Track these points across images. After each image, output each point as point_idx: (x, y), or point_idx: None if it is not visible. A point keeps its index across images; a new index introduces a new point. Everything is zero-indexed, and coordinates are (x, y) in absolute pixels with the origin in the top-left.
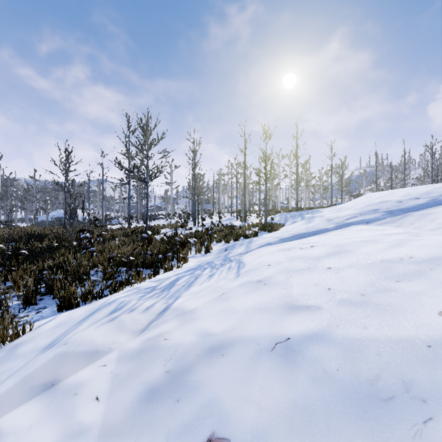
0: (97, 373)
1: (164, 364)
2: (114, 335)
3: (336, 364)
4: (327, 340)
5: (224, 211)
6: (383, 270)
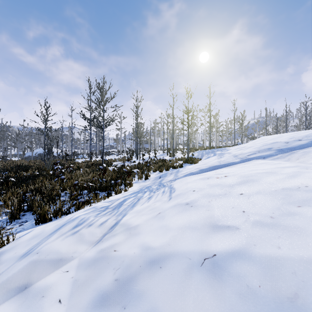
0: (61, 278)
1: (114, 273)
2: (75, 245)
3: (258, 281)
4: (248, 257)
5: (158, 149)
6: (285, 196)
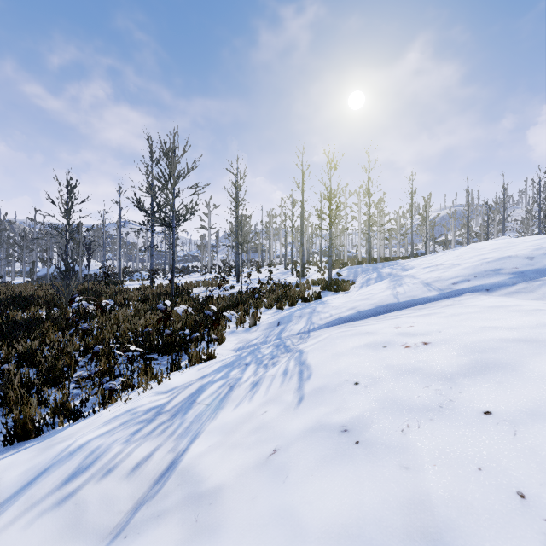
0: None
1: None
2: None
3: None
4: None
5: (275, 262)
6: None
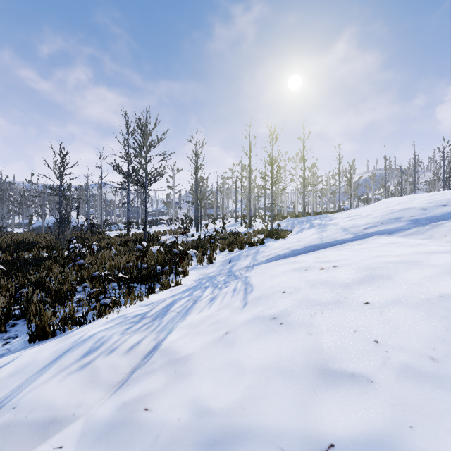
0: None
1: None
2: (82, 392)
3: None
4: None
5: (228, 216)
6: (450, 313)
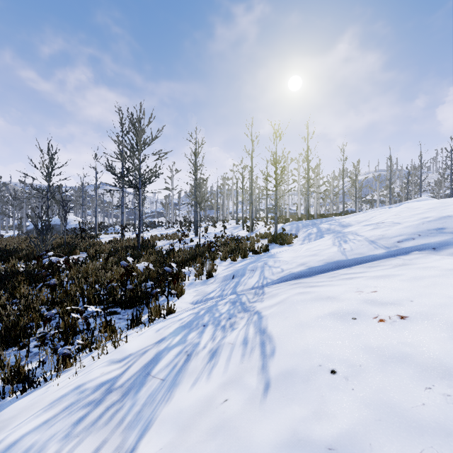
0: None
1: None
2: None
3: None
4: None
5: (228, 218)
6: None
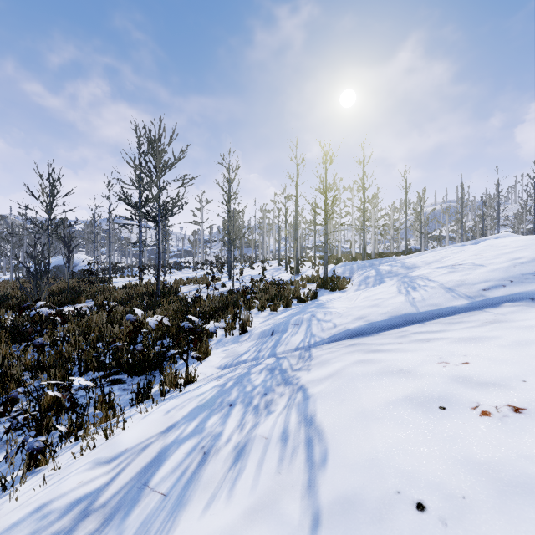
0: None
1: None
2: None
3: None
4: None
5: (269, 257)
6: None
